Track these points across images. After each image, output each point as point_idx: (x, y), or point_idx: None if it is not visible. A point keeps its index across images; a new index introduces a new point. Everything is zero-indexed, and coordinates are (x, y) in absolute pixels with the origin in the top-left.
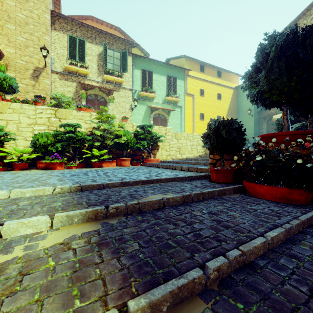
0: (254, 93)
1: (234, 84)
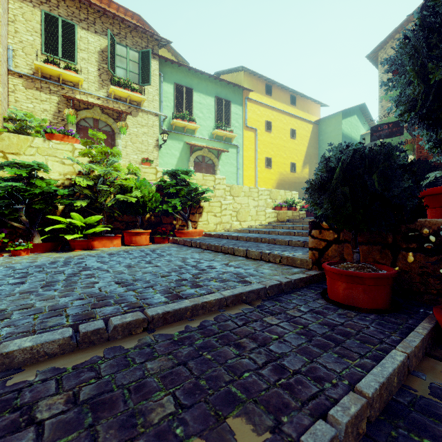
0: (412, 94)
1: (314, 117)
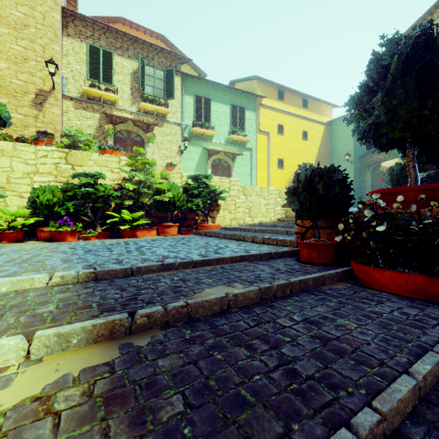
0: (364, 127)
1: (327, 118)
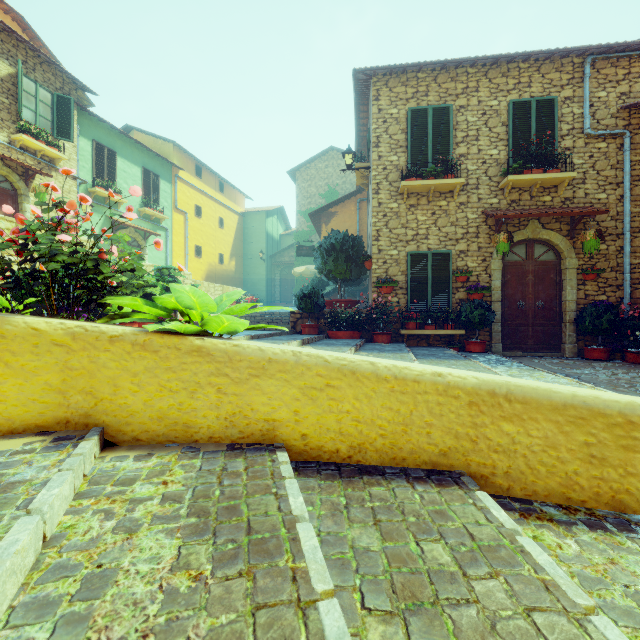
0: (322, 267)
1: (240, 208)
